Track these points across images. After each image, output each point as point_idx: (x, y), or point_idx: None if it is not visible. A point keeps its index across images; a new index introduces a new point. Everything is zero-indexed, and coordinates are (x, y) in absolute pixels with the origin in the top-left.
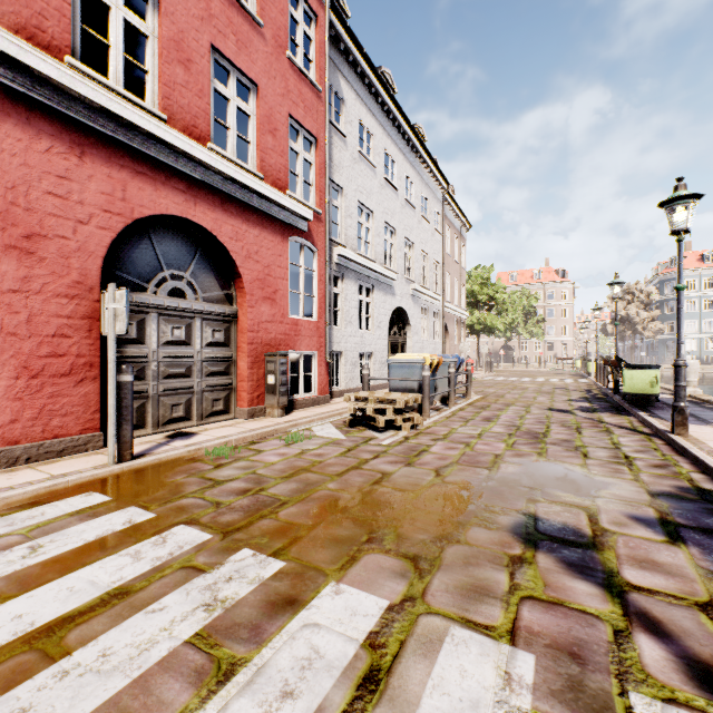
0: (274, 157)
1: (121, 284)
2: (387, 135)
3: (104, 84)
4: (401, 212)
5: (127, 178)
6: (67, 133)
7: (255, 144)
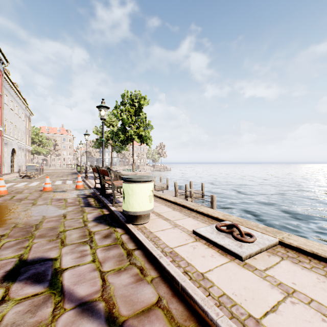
0: None
1: None
2: (11, 94)
3: None
4: (14, 117)
5: None
6: None
7: None
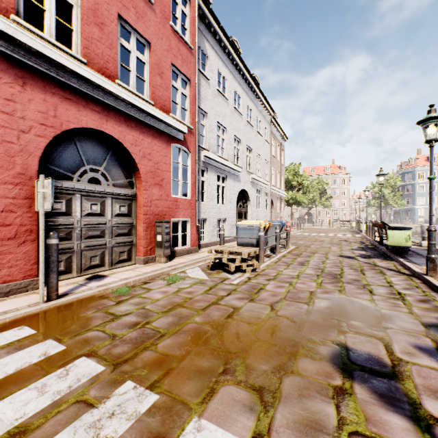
0: (161, 91)
1: (54, 175)
2: (235, 80)
3: (40, 36)
4: (244, 129)
5: (57, 102)
6: (12, 69)
7: (149, 82)
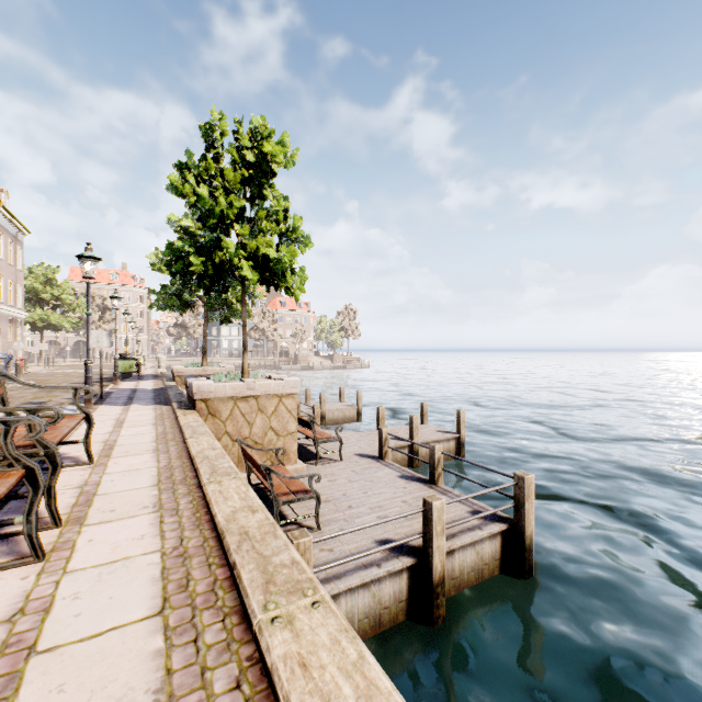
0: None
1: None
2: None
3: None
4: None
5: None
6: None
7: None
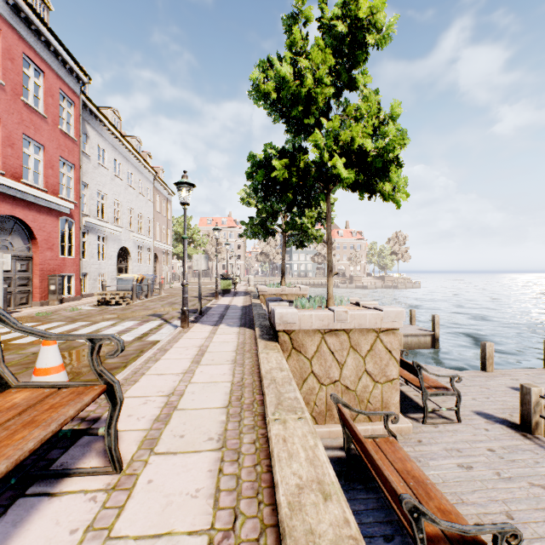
0: (53, 179)
1: None
2: (116, 150)
3: None
4: (125, 192)
5: None
6: None
7: (43, 174)
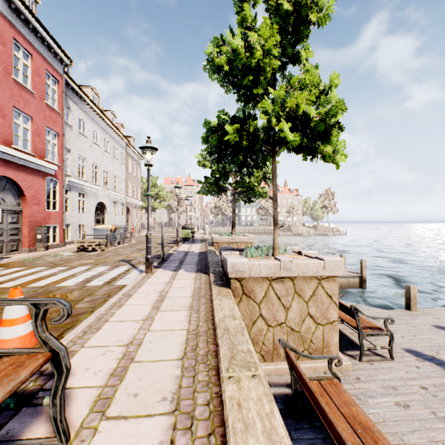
0: (40, 145)
1: None
2: (94, 121)
3: None
4: (102, 156)
5: None
6: None
7: (31, 141)
